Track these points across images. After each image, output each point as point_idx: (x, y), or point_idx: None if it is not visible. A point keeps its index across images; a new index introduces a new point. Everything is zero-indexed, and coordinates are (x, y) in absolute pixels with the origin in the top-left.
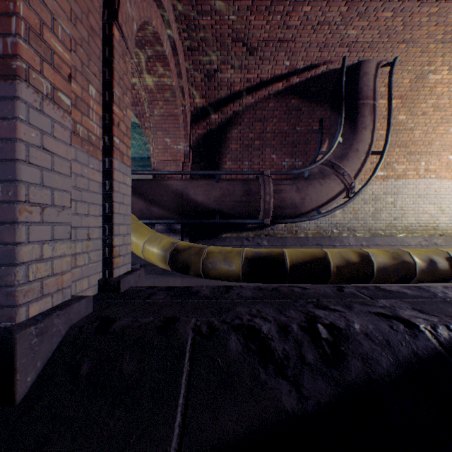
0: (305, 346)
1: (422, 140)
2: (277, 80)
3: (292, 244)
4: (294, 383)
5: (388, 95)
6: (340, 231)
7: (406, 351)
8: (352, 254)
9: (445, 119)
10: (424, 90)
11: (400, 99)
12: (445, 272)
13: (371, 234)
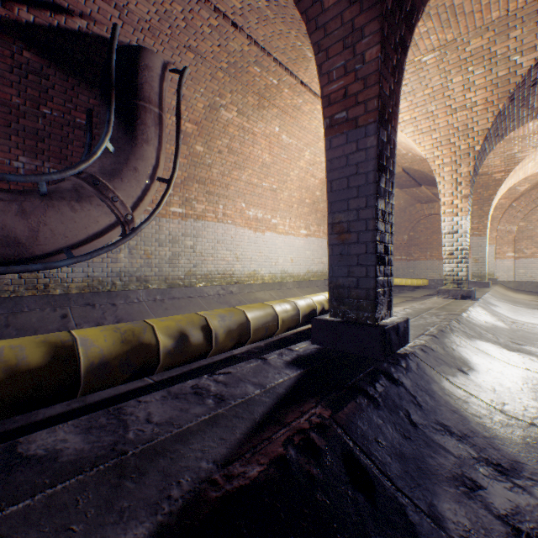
0: None
1: (221, 182)
2: None
3: (37, 308)
4: None
5: (177, 110)
6: (127, 282)
7: None
8: (35, 349)
9: (238, 164)
10: (219, 125)
11: (196, 126)
12: (200, 347)
13: (168, 284)
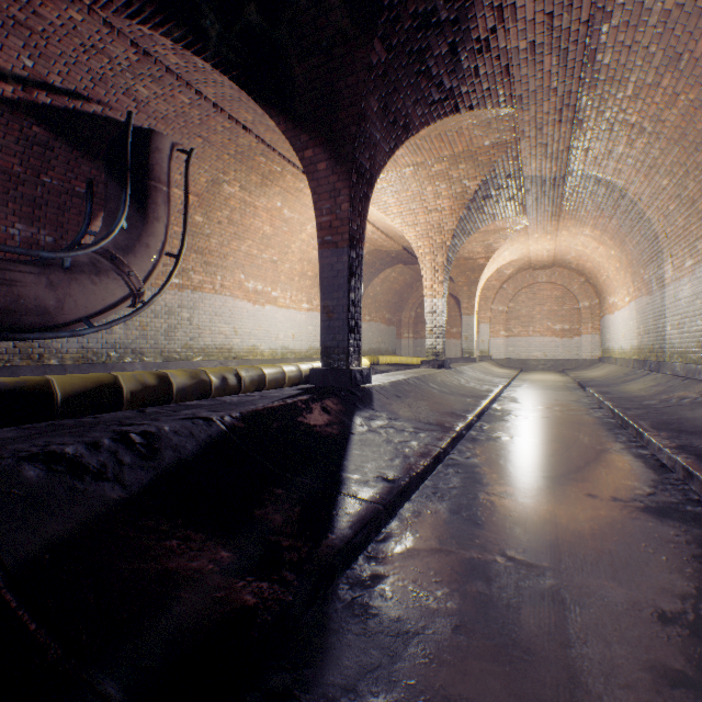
0: (122, 453)
1: (219, 252)
2: (5, 78)
3: None
4: (118, 481)
5: (185, 189)
6: (123, 354)
7: (205, 436)
8: (151, 376)
9: (239, 235)
10: (221, 198)
11: (198, 198)
12: (235, 387)
13: (165, 358)
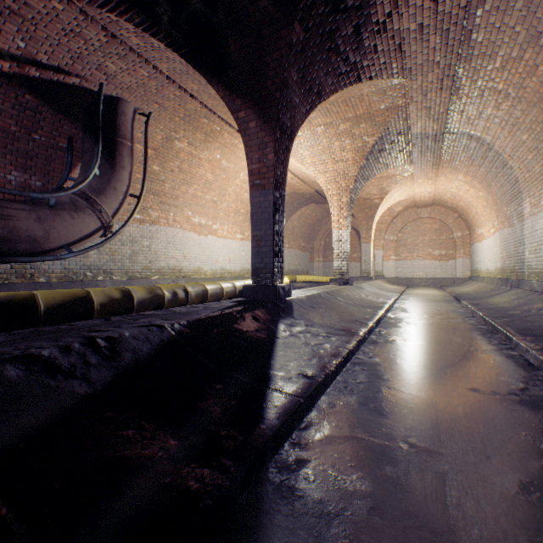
0: (89, 355)
1: (172, 194)
2: (3, 57)
3: None
4: (85, 378)
5: (145, 144)
6: (96, 274)
7: (158, 340)
8: (116, 291)
9: (187, 181)
10: (173, 151)
11: (155, 151)
12: (183, 300)
13: (129, 276)
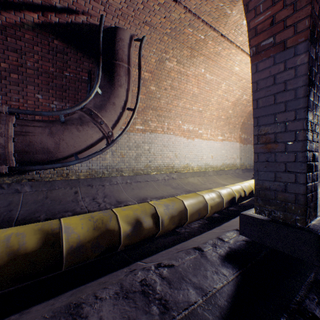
0: None
1: (166, 108)
2: (31, 9)
3: (62, 187)
4: None
5: (138, 64)
6: (111, 172)
7: None
8: (32, 236)
9: (177, 96)
10: (165, 72)
11: (151, 74)
12: (150, 230)
13: (134, 173)
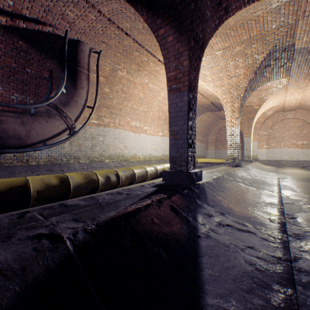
0: None
1: (117, 107)
2: (0, 13)
3: (23, 172)
4: None
5: (97, 72)
6: (69, 159)
7: (41, 269)
8: (54, 179)
9: (127, 98)
10: (117, 78)
11: (105, 79)
12: (115, 182)
13: (90, 160)
